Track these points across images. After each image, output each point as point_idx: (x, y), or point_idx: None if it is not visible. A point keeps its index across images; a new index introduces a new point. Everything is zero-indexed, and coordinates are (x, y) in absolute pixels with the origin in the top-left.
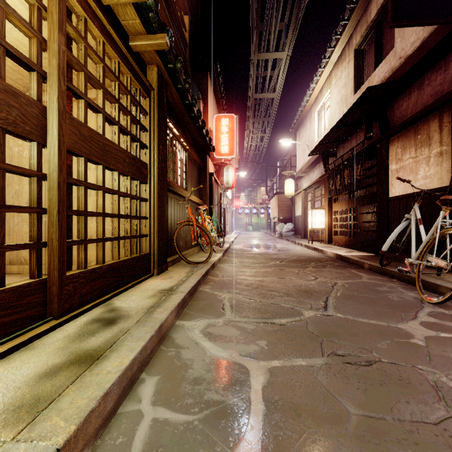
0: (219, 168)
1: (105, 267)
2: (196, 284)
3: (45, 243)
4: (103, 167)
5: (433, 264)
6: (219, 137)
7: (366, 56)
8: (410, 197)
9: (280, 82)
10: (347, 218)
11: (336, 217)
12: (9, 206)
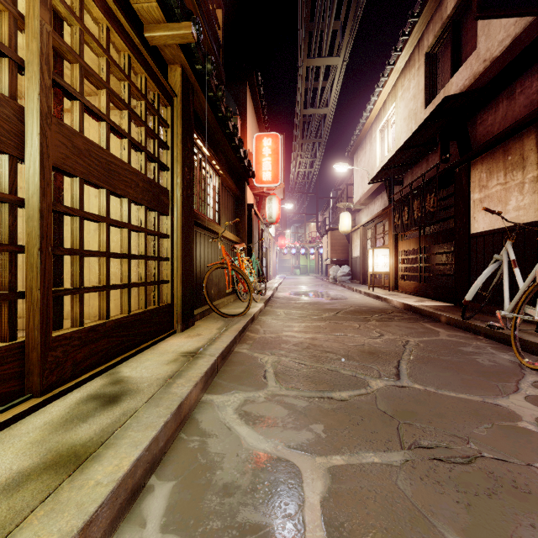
0: (260, 199)
1: (110, 323)
2: (231, 343)
3: (22, 293)
4: (107, 191)
5: (537, 319)
6: (260, 161)
7: (441, 60)
8: (498, 233)
9: (334, 95)
10: (416, 260)
11: (403, 259)
12: None
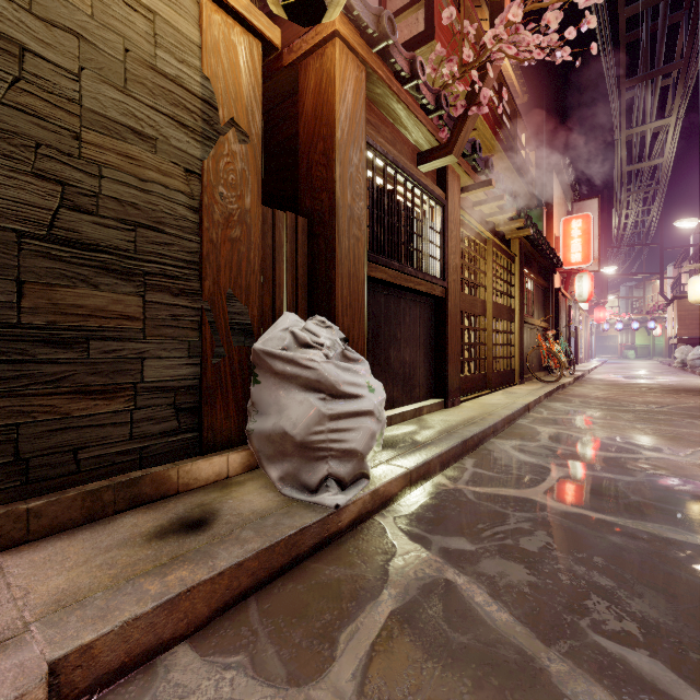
0: (567, 276)
1: (500, 372)
2: (552, 391)
3: (486, 358)
4: (499, 319)
5: None
6: (568, 243)
7: None
8: None
9: (670, 146)
10: None
11: None
12: (481, 343)
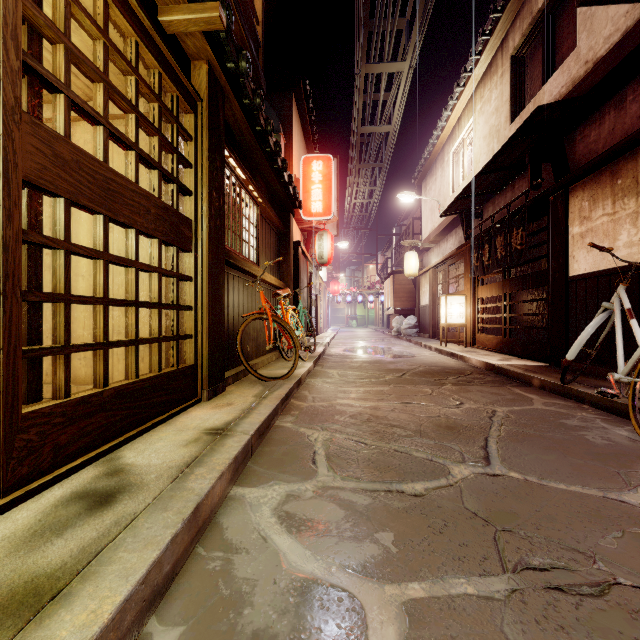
0: (308, 235)
1: (109, 392)
2: (270, 415)
3: None
4: (105, 218)
5: None
6: (308, 188)
7: (530, 65)
8: (604, 276)
9: (399, 109)
10: (499, 309)
11: (482, 308)
12: None
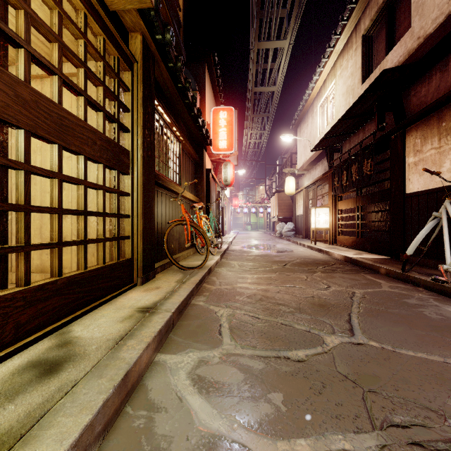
0: (217, 165)
1: (62, 281)
2: (188, 296)
3: None
4: (59, 146)
5: None
6: (217, 131)
7: (376, 41)
8: (432, 193)
9: (281, 75)
10: (353, 217)
11: (341, 216)
12: None
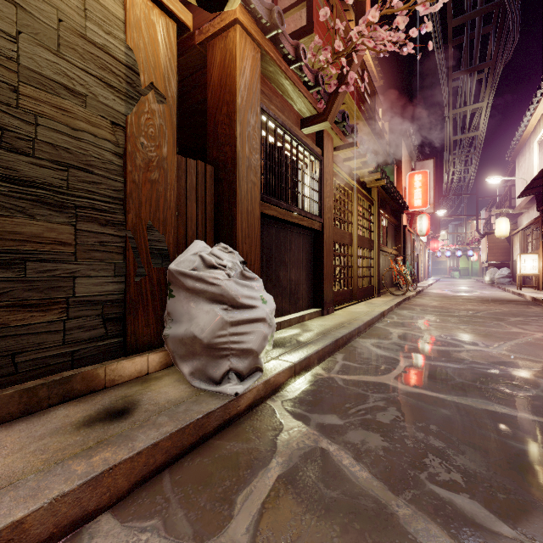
0: (411, 216)
1: (363, 288)
2: (400, 301)
3: (352, 277)
4: (362, 248)
5: None
6: (412, 192)
7: None
8: None
9: (483, 123)
10: None
11: None
12: (349, 266)
